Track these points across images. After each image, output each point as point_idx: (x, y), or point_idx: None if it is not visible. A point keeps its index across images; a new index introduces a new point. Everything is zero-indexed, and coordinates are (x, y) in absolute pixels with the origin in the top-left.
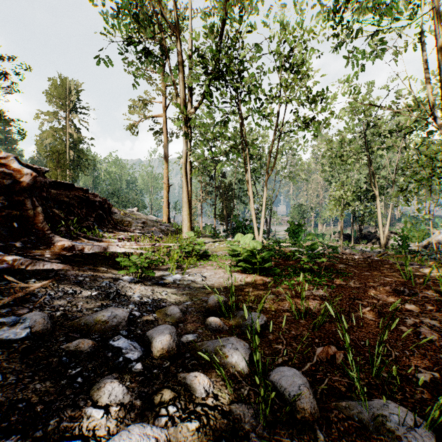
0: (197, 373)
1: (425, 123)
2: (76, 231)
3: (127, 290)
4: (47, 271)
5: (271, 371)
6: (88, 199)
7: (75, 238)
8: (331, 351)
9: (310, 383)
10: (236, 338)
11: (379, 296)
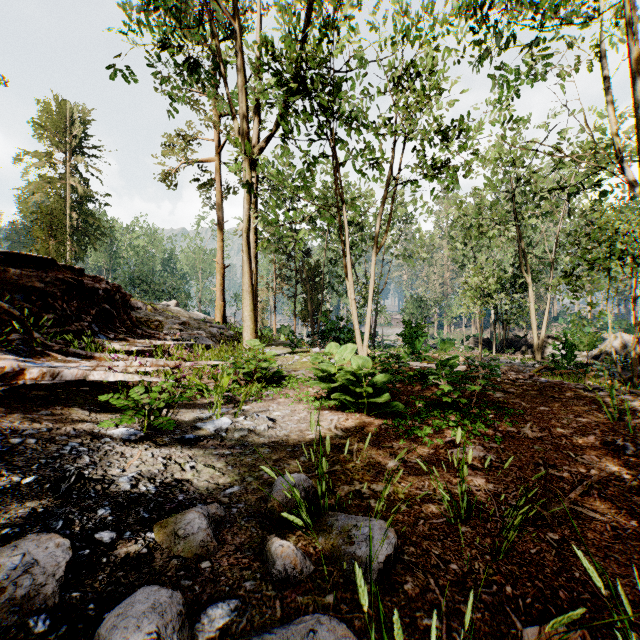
0: None
1: (597, 181)
2: (44, 341)
3: (112, 462)
4: None
5: None
6: (82, 285)
7: (39, 353)
8: (557, 636)
9: None
10: (334, 626)
11: (585, 458)
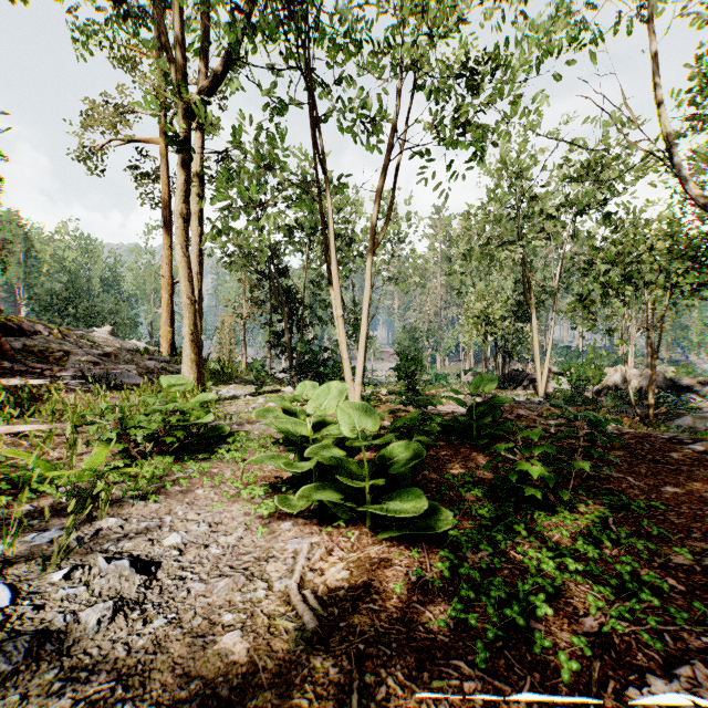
0: None
1: (602, 201)
2: None
3: None
4: None
5: None
6: None
7: None
8: None
9: None
10: None
11: None
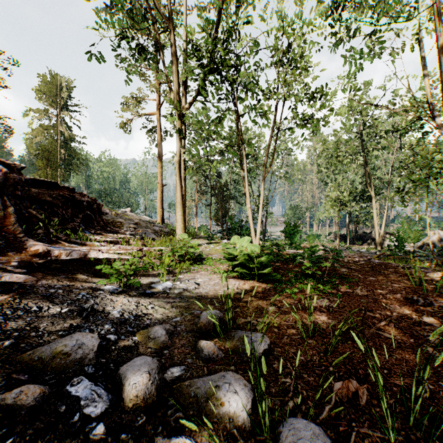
0: (182, 438)
1: (420, 124)
2: (56, 234)
3: (107, 303)
4: (13, 281)
5: (280, 423)
6: (74, 198)
7: (54, 242)
8: (352, 386)
9: (333, 442)
10: (234, 375)
11: (391, 307)
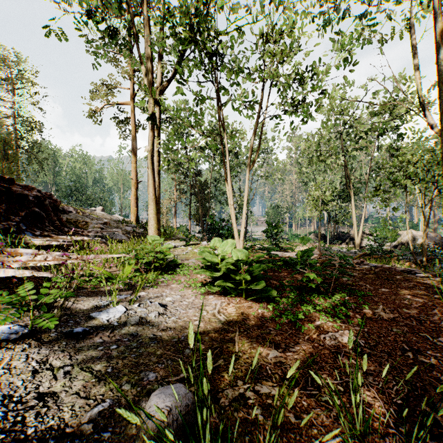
0: None
1: (397, 126)
2: None
3: None
4: None
5: None
6: (12, 191)
7: None
8: None
9: None
10: None
11: (441, 341)
